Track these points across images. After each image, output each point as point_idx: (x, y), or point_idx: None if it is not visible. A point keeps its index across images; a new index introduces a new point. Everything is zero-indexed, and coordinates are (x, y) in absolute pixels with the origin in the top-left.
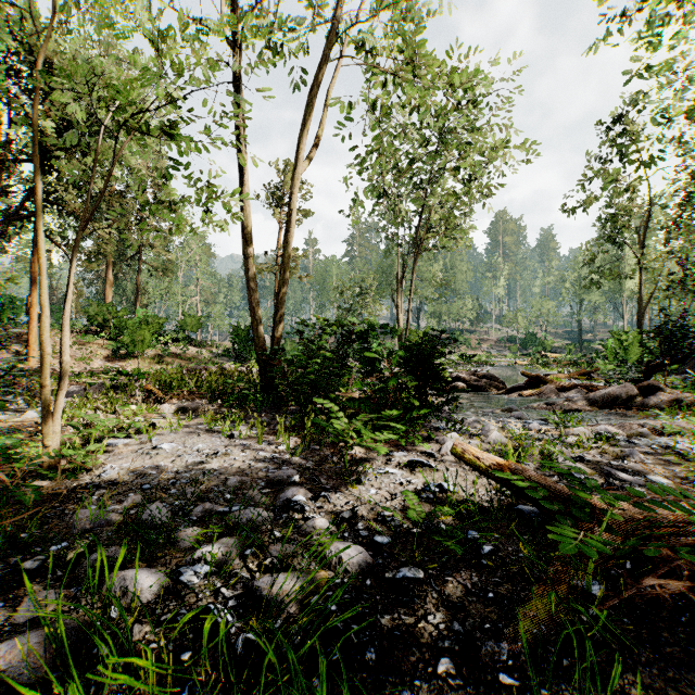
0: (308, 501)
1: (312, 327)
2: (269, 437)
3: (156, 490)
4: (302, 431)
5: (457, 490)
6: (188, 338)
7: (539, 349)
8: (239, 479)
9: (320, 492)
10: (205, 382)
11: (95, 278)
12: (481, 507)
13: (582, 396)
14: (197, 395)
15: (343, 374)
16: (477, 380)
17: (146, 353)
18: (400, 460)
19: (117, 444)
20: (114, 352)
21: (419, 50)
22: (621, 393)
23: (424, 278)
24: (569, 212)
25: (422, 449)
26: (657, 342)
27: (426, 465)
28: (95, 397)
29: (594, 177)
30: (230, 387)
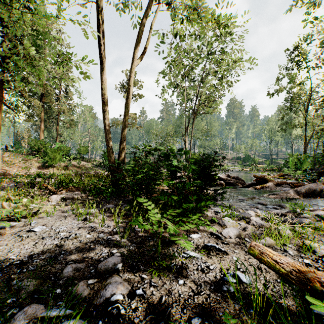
0: (125, 299)
1: (139, 150)
2: (110, 219)
3: (2, 280)
4: (131, 215)
5: (251, 281)
6: (81, 157)
7: (252, 162)
8: (74, 267)
9: (136, 289)
10: (82, 181)
11: (37, 128)
12: (282, 308)
13: (293, 190)
14: (76, 189)
15: (158, 178)
16: (229, 179)
17: (59, 165)
18: (197, 242)
19: (6, 227)
20: (42, 164)
21: (199, 0)
22: (316, 188)
23: (197, 129)
24: (270, 95)
25: (210, 230)
26: (311, 159)
27: (218, 250)
28: (20, 190)
29: (282, 78)
30: (94, 184)
